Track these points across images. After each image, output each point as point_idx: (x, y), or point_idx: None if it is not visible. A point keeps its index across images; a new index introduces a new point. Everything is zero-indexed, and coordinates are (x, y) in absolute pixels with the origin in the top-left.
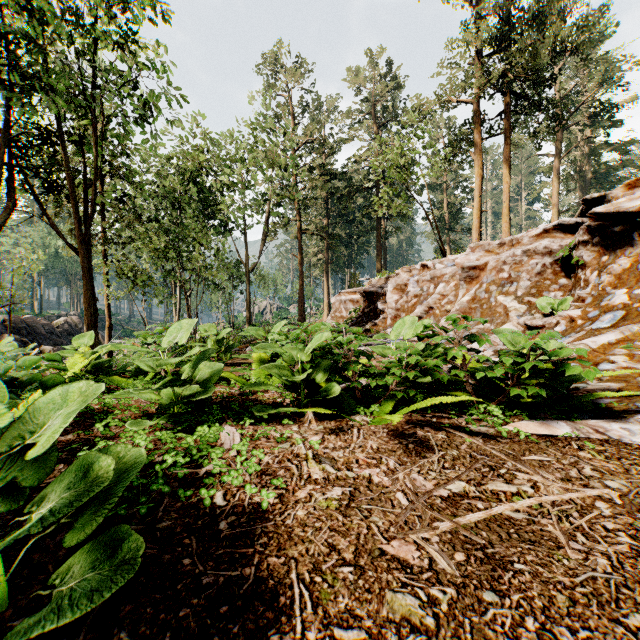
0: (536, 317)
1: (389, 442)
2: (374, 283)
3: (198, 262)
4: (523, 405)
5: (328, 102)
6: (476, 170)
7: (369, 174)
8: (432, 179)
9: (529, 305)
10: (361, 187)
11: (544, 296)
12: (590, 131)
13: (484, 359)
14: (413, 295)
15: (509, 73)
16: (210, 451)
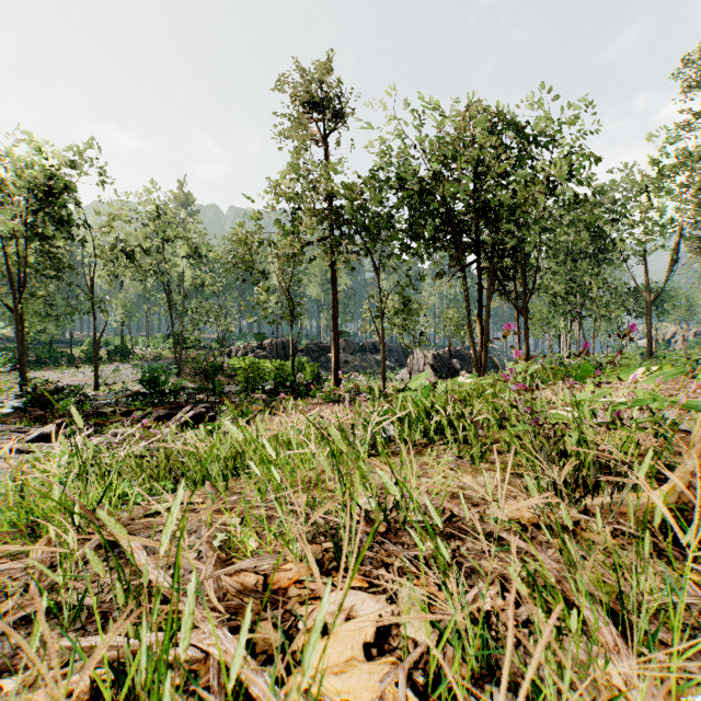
0: None
1: None
2: None
3: (595, 301)
4: None
5: None
6: None
7: None
8: None
9: None
10: None
11: None
12: None
13: None
14: None
15: None
16: None
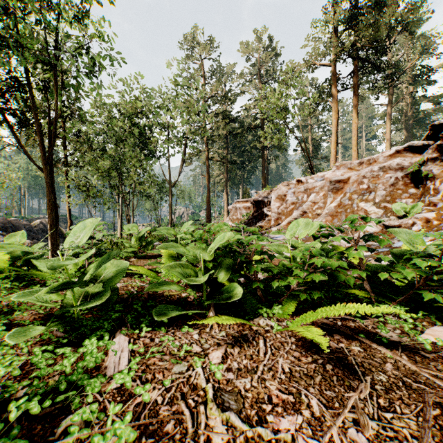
0: (391, 219)
1: (301, 360)
2: (261, 194)
3: (134, 179)
4: (431, 307)
5: (227, 67)
6: (333, 114)
7: (256, 118)
8: (300, 122)
9: (385, 209)
10: (251, 127)
11: (398, 202)
12: (412, 88)
13: (388, 260)
14: (291, 203)
15: (358, 43)
16: (84, 384)
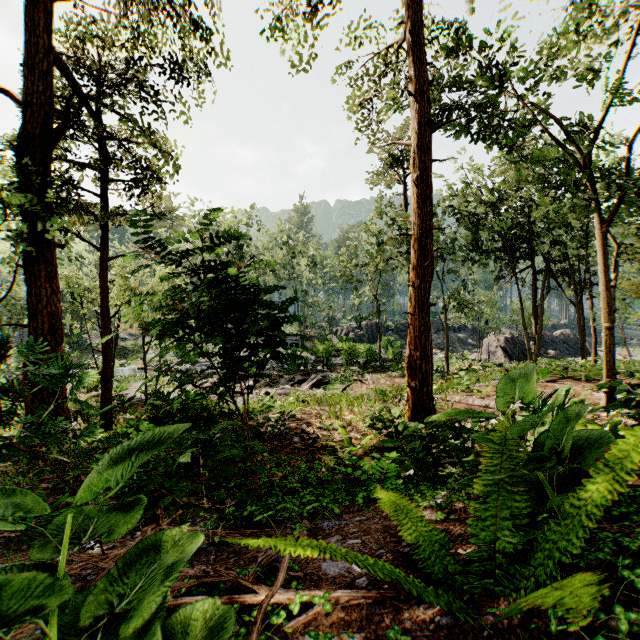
0: None
1: None
2: None
3: None
4: None
5: None
6: None
7: None
8: None
9: None
10: None
11: None
12: None
13: None
14: None
15: None
16: None
